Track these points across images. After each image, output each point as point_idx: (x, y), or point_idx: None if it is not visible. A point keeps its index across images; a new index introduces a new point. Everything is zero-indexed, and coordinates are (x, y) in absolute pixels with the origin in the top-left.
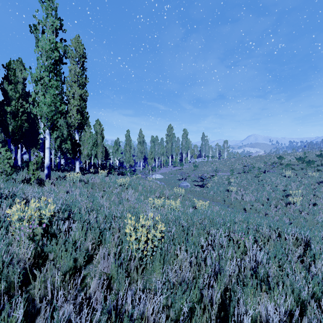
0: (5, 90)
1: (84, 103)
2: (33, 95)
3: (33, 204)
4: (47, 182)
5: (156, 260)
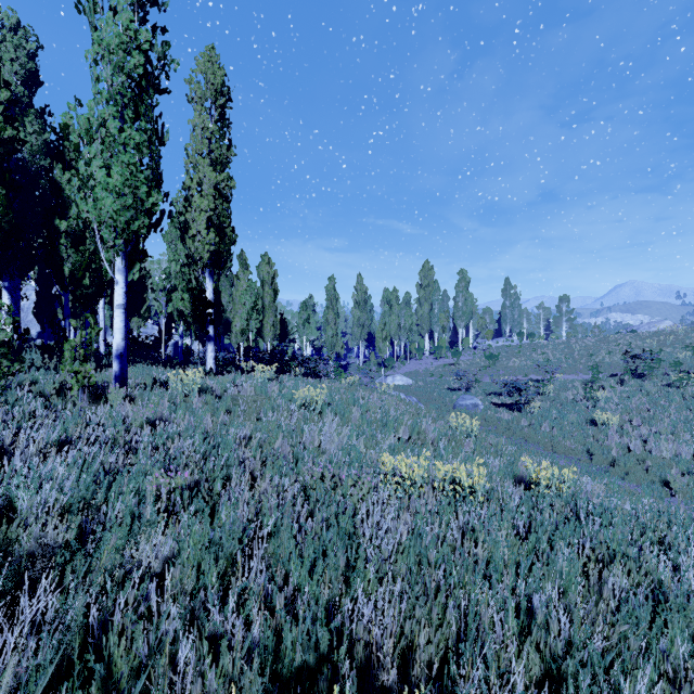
0: (57, 183)
1: (225, 204)
2: (82, 168)
3: None
4: (113, 394)
5: None
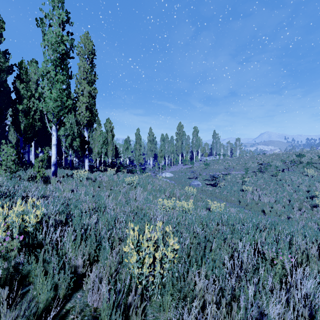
0: (17, 88)
1: (93, 100)
2: (39, 90)
3: (19, 207)
4: (53, 180)
5: (165, 291)
